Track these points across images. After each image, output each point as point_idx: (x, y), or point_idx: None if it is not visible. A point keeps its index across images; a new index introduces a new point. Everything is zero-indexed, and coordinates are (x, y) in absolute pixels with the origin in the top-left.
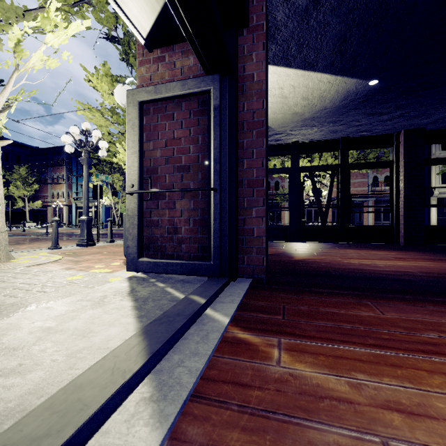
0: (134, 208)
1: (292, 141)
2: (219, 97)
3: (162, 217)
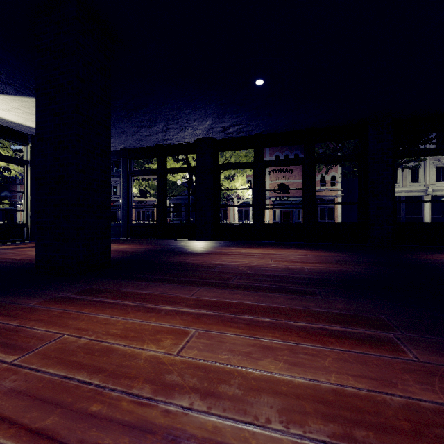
0: None
1: (120, 148)
2: None
3: None
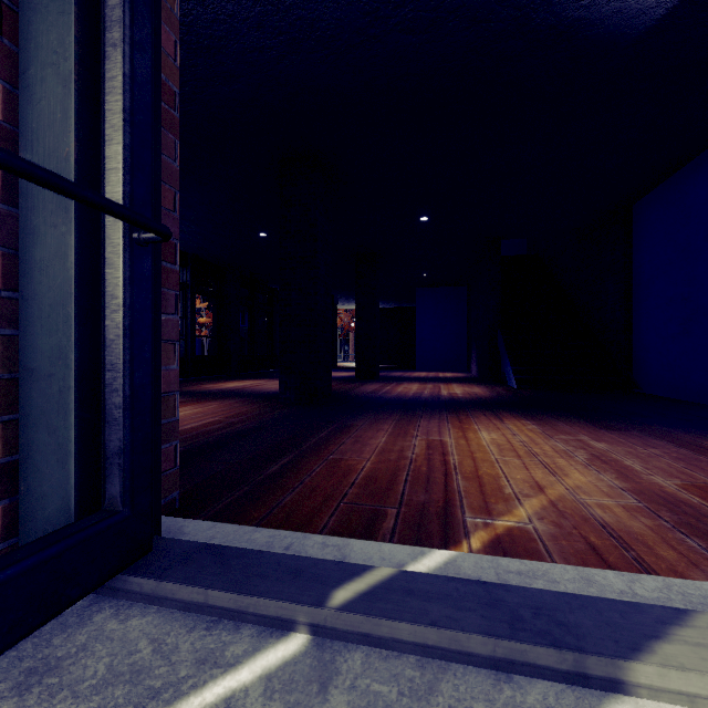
0: None
1: None
2: None
3: None
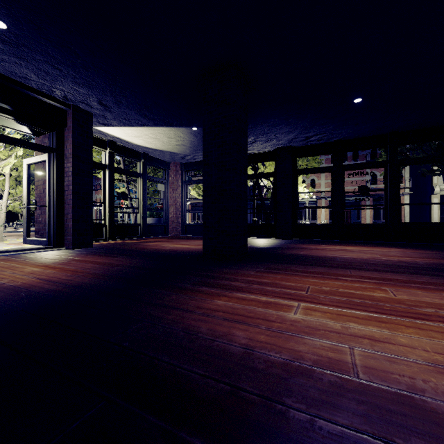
0: (25, 214)
1: None
2: (48, 164)
3: (43, 218)
